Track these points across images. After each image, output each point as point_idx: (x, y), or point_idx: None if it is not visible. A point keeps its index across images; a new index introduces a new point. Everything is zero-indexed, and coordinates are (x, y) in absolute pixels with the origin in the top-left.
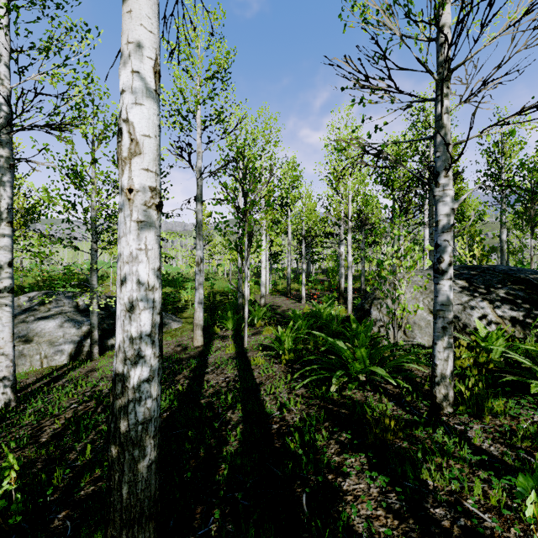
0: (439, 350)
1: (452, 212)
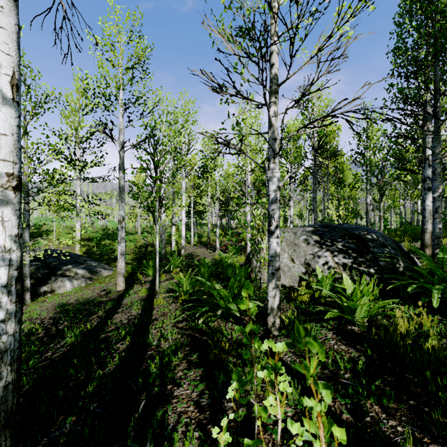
0: (269, 290)
1: (278, 189)
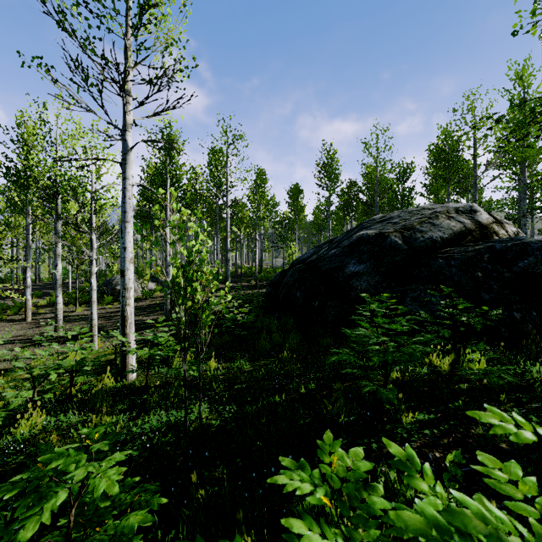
0: None
1: None
